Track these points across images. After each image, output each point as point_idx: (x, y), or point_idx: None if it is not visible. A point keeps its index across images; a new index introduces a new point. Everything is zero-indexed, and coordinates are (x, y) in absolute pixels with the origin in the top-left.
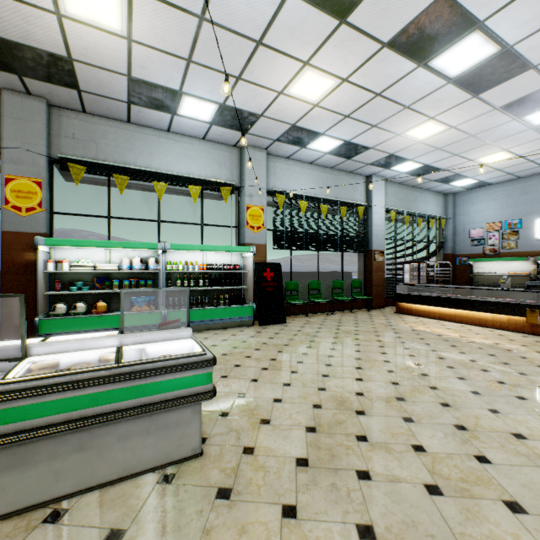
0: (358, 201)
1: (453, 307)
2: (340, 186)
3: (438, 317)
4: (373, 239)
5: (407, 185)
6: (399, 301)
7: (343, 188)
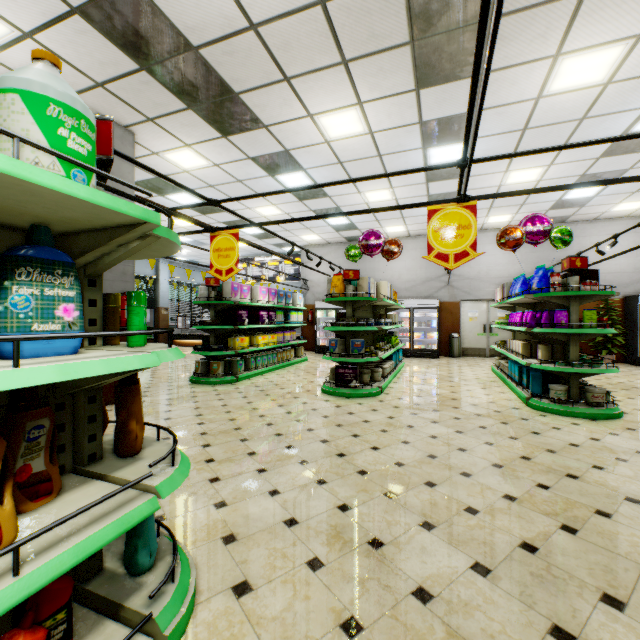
0: (150, 275)
1: (199, 339)
2: (136, 265)
3: (193, 345)
4: (160, 300)
5: (186, 265)
6: (175, 339)
7: (139, 266)
